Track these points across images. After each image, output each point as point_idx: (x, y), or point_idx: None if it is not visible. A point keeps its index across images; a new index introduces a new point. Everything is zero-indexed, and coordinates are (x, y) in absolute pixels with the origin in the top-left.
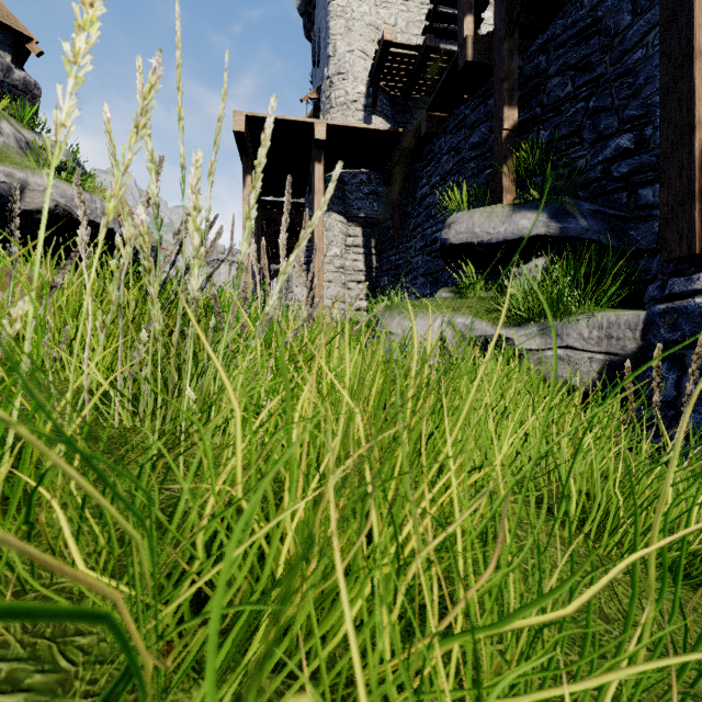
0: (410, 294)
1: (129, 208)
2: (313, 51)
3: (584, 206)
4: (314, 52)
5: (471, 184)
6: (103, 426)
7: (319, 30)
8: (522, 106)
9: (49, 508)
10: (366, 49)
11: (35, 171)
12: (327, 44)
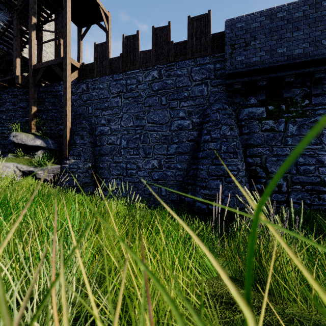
0: None
1: None
2: None
3: (52, 141)
4: None
5: (20, 119)
6: None
7: None
8: (38, 104)
9: None
10: None
11: None
12: None
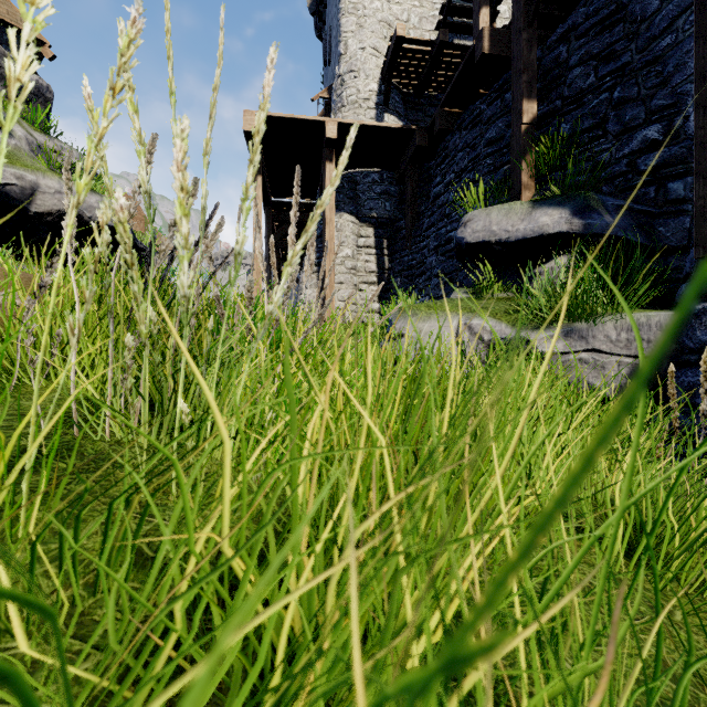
0: (424, 295)
1: (142, 212)
2: (324, 50)
3: (609, 202)
4: (325, 51)
5: (487, 181)
6: (93, 439)
7: (330, 28)
8: (541, 99)
9: (13, 543)
10: (378, 46)
11: (46, 173)
12: (338, 42)
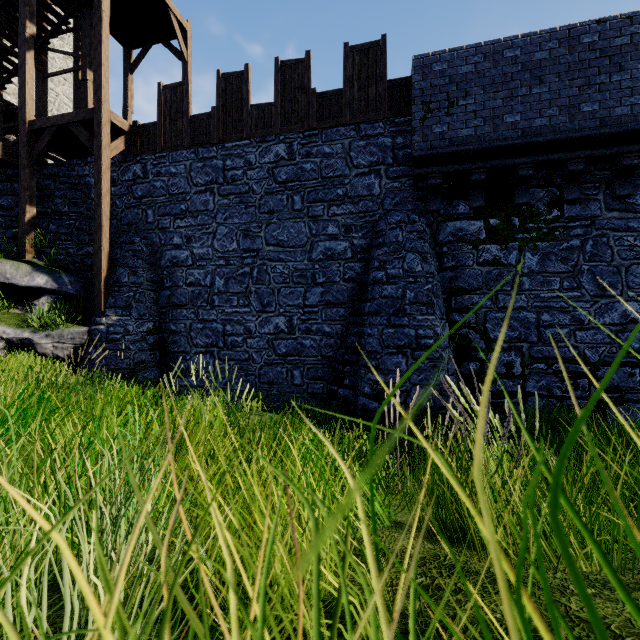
0: None
1: None
2: None
3: (71, 277)
4: None
5: (0, 233)
6: None
7: None
8: (40, 202)
9: None
10: None
11: None
12: None
